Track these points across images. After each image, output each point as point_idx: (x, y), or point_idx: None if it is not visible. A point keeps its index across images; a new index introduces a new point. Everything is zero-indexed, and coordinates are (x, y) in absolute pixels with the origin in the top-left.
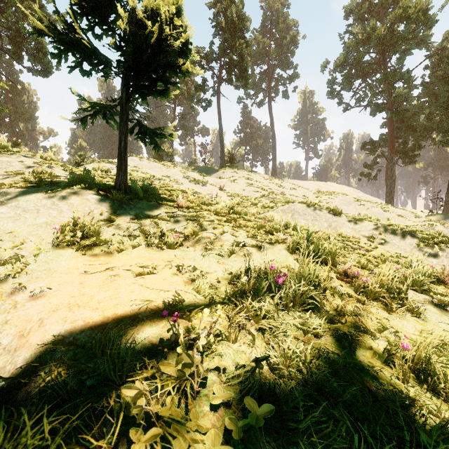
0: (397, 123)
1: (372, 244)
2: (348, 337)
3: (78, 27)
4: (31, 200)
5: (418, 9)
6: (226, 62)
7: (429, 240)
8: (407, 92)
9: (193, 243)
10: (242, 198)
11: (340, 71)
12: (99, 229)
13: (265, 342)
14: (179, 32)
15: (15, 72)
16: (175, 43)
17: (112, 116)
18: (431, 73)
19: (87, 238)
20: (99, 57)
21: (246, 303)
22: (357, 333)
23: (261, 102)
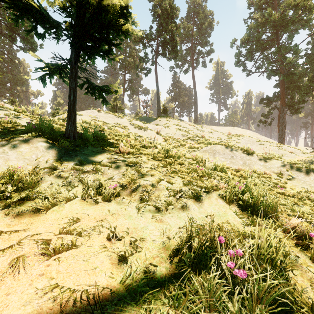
0: (286, 84)
1: (281, 179)
2: None
3: None
4: None
5: None
6: (162, 40)
7: None
8: (294, 61)
9: (131, 192)
10: (173, 140)
11: (245, 46)
12: (36, 180)
13: None
14: None
15: (14, 51)
16: (115, 2)
17: (66, 75)
18: (312, 47)
19: (21, 190)
20: (50, 21)
21: None
22: None
23: (186, 70)
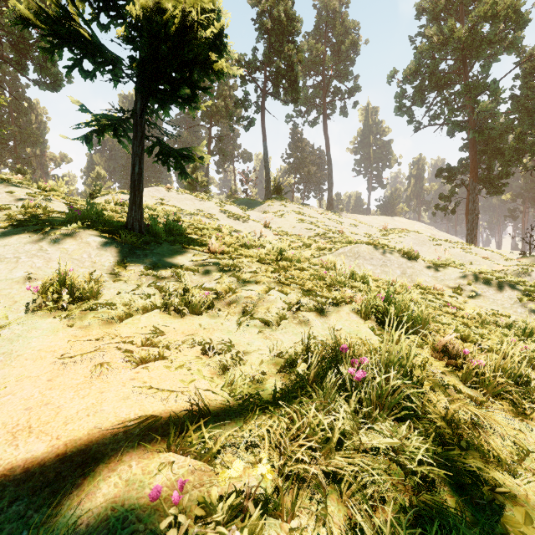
0: (480, 145)
1: (459, 297)
2: (473, 476)
3: (75, 13)
4: (10, 245)
5: (507, 5)
6: (273, 71)
7: (534, 292)
8: (493, 108)
9: (228, 305)
10: (292, 238)
11: (411, 82)
12: (97, 285)
13: (344, 507)
14: (211, 19)
15: (21, 87)
16: (204, 32)
17: (125, 134)
18: (523, 84)
19: (79, 299)
20: (105, 55)
21: (308, 420)
22: (485, 465)
23: (314, 120)
